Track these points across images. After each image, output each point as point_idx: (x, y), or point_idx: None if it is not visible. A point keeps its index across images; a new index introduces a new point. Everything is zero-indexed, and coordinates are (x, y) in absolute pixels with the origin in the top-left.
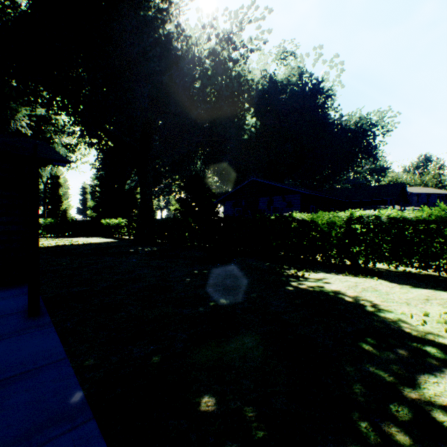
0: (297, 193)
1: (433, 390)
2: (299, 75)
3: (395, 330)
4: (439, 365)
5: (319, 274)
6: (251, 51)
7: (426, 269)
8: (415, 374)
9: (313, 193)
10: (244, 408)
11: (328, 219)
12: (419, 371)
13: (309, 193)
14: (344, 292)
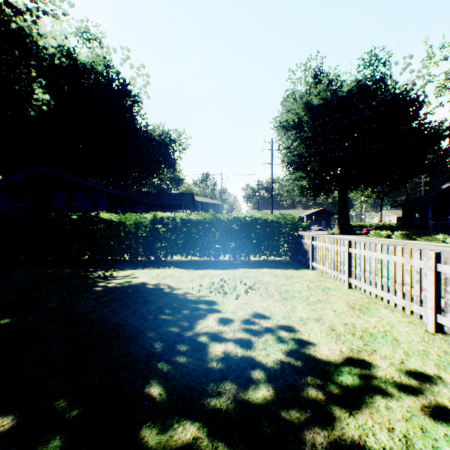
0: (104, 193)
1: (200, 327)
2: (106, 66)
3: (183, 299)
4: (205, 312)
5: (128, 272)
6: (44, 12)
7: (203, 256)
8: (192, 322)
9: (121, 194)
10: (54, 404)
11: (136, 220)
12: (194, 319)
13: (117, 193)
14: (150, 282)
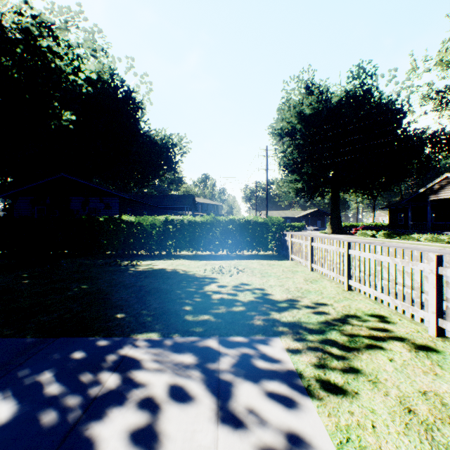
0: (116, 196)
1: (207, 288)
2: (111, 75)
3: (194, 277)
4: (209, 283)
5: (148, 262)
6: (78, 55)
7: (206, 251)
8: (202, 286)
9: (131, 198)
10: (141, 311)
11: (152, 221)
12: (203, 285)
13: (127, 197)
14: (167, 268)
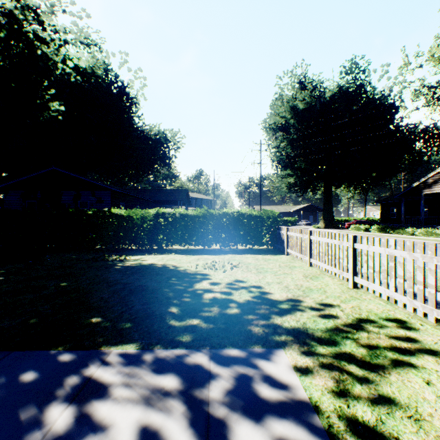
0: (108, 190)
1: (198, 286)
2: (105, 70)
3: (185, 273)
4: (201, 279)
5: (137, 256)
6: (65, 41)
7: (199, 245)
8: (193, 284)
9: (123, 192)
10: (120, 314)
11: (142, 215)
12: (194, 283)
13: (120, 191)
14: (157, 263)
